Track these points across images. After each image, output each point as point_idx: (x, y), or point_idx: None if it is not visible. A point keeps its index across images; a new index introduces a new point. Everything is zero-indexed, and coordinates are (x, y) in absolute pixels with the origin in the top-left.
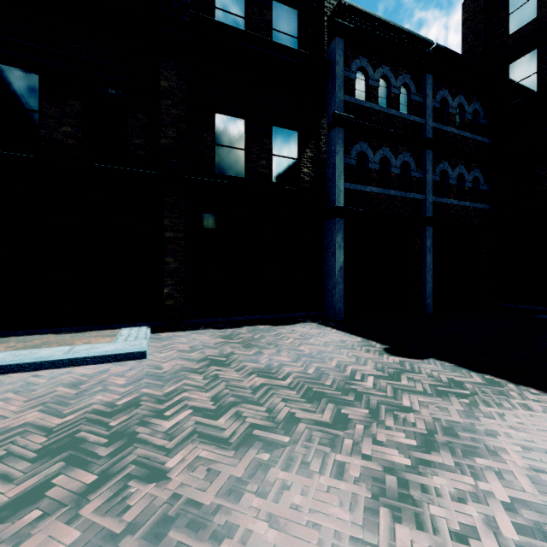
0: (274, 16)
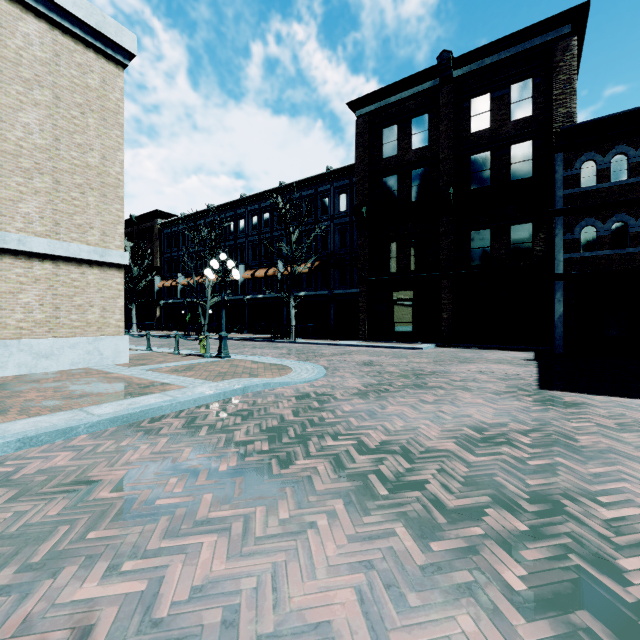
0: (512, 155)
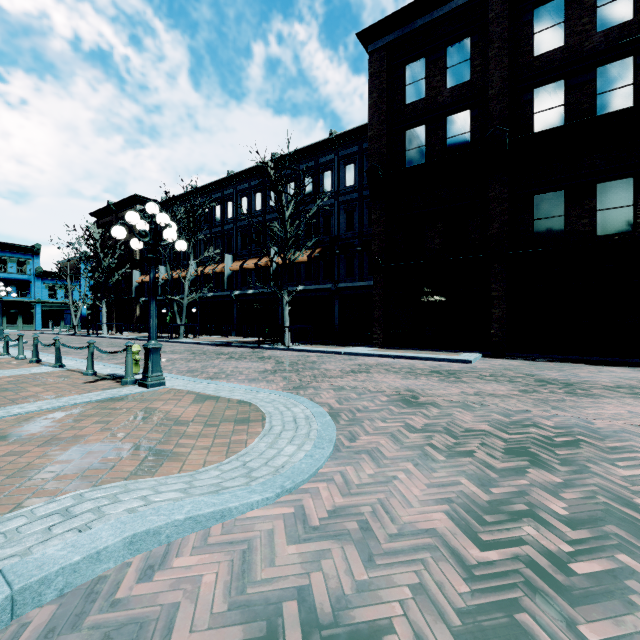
0: (600, 81)
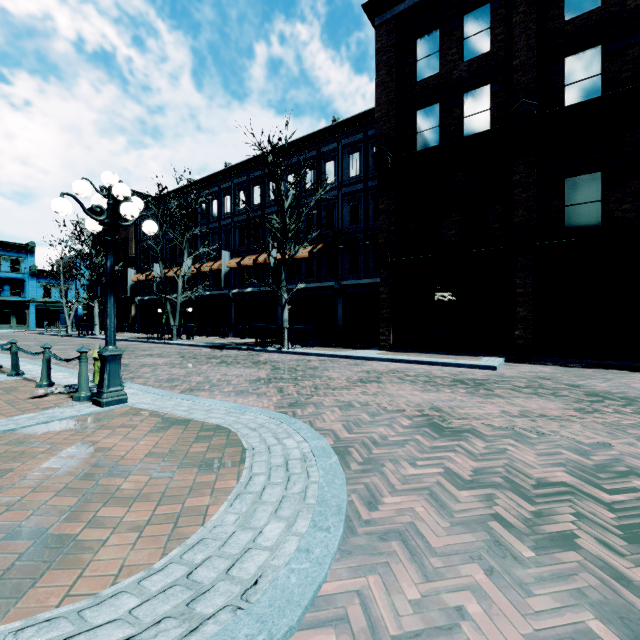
0: None
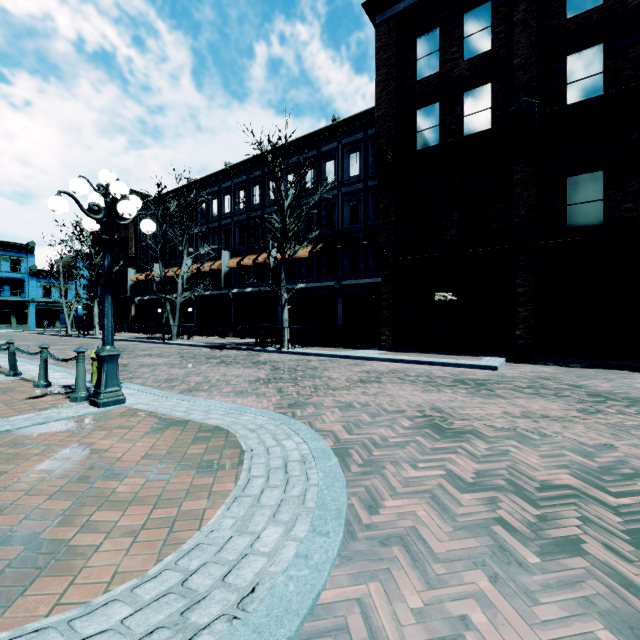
0: None
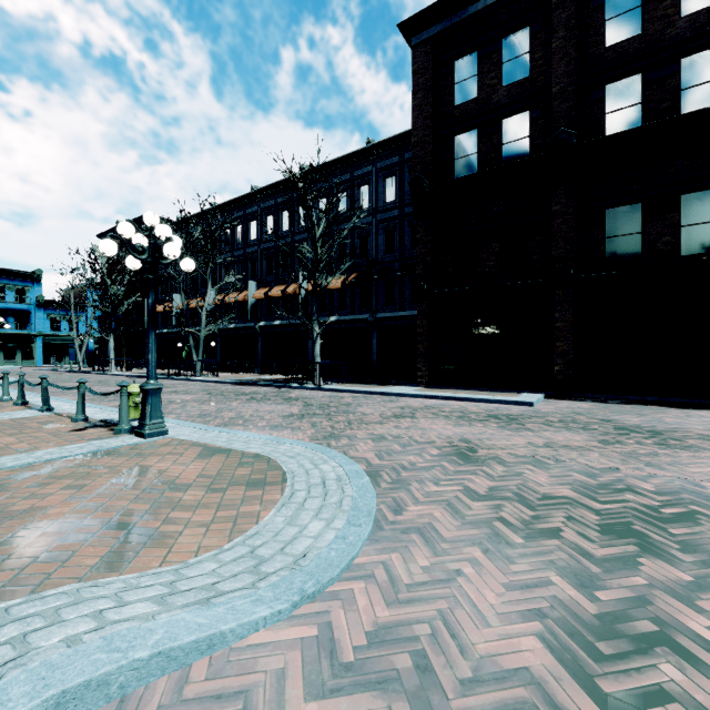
0: (684, 75)
